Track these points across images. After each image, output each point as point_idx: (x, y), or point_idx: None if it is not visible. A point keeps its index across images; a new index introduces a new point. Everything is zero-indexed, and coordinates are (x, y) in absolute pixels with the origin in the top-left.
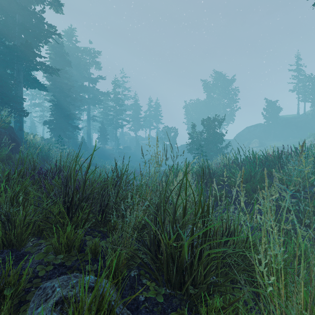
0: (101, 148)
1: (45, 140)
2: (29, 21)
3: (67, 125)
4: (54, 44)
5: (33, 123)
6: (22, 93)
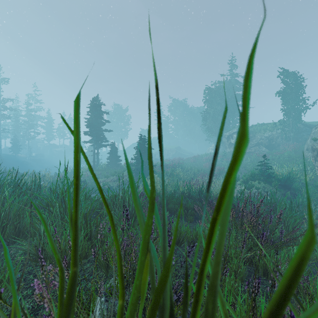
0: (13, 156)
1: None
2: None
3: None
4: None
5: None
6: None
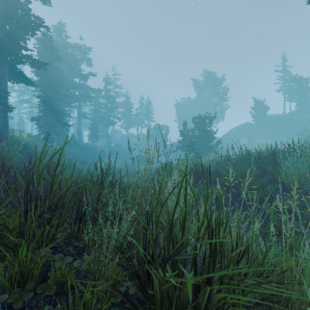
0: (92, 146)
1: (33, 136)
2: (15, 12)
3: (56, 122)
4: (43, 38)
5: (21, 119)
6: (6, 87)
